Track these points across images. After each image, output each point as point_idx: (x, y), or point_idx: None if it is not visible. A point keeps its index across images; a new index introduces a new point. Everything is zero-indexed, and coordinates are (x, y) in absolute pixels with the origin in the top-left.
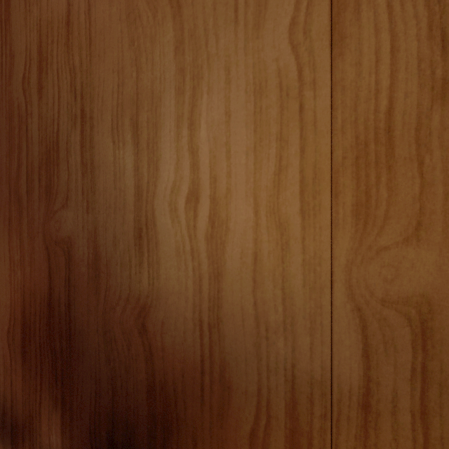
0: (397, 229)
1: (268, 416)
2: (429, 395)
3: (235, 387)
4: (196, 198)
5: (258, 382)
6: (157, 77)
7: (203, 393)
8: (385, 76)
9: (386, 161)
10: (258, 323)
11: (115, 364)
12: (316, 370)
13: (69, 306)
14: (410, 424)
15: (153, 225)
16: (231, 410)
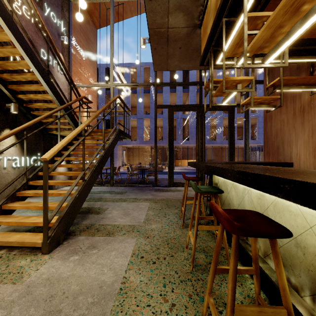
0: None
1: None
2: None
3: None
4: (297, 154)
5: None
6: (292, 139)
7: None
8: None
9: None
10: None
11: None
12: None
13: None
14: None
15: (292, 158)
16: None
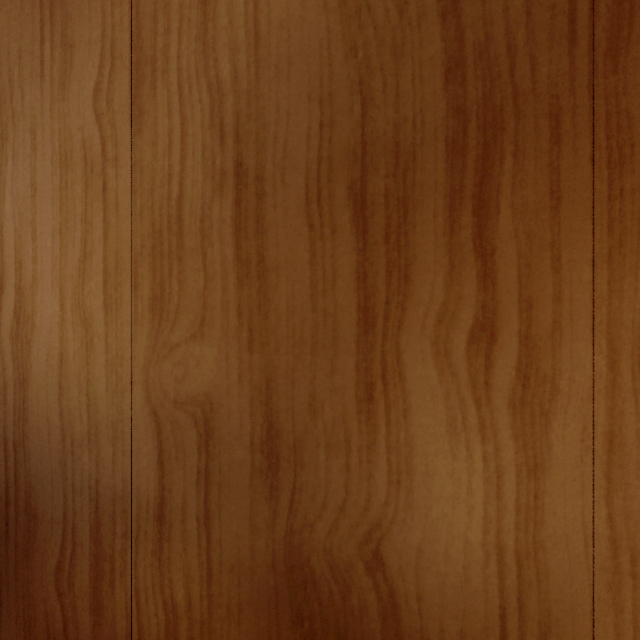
0: (186, 324)
1: (74, 544)
2: (211, 497)
3: (41, 515)
4: (0, 287)
5: (64, 506)
6: None
7: (8, 528)
8: (177, 161)
9: (178, 252)
10: (64, 436)
11: None
12: (118, 484)
13: None
14: (197, 530)
15: None
16: (38, 544)
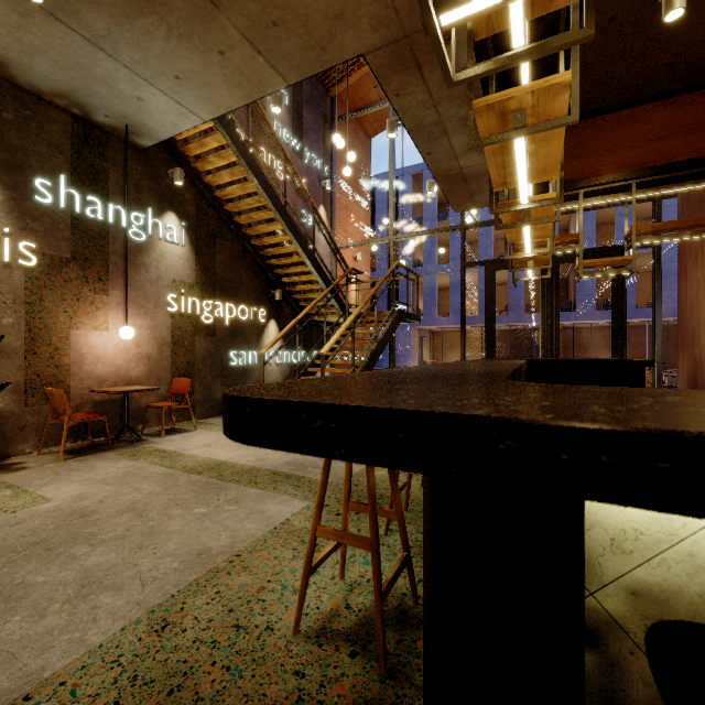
0: None
1: None
2: None
3: None
4: None
5: None
6: None
7: None
8: None
9: None
10: None
11: (703, 388)
12: None
13: (696, 375)
14: None
15: None
16: None
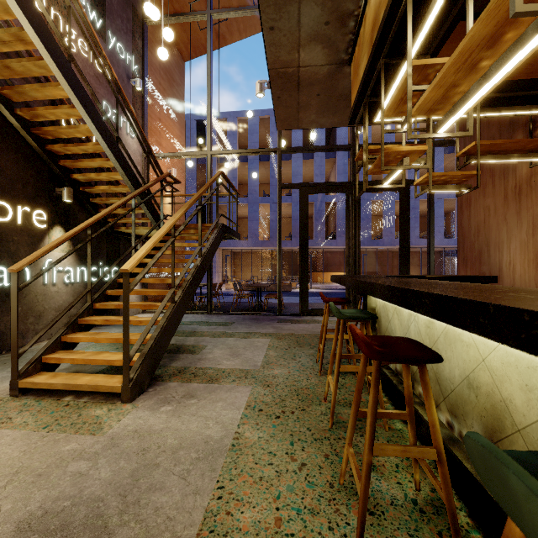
0: None
1: None
2: None
3: None
4: (510, 263)
5: None
6: (503, 238)
7: None
8: None
9: None
10: None
11: None
12: None
13: None
14: None
15: (502, 269)
16: None
